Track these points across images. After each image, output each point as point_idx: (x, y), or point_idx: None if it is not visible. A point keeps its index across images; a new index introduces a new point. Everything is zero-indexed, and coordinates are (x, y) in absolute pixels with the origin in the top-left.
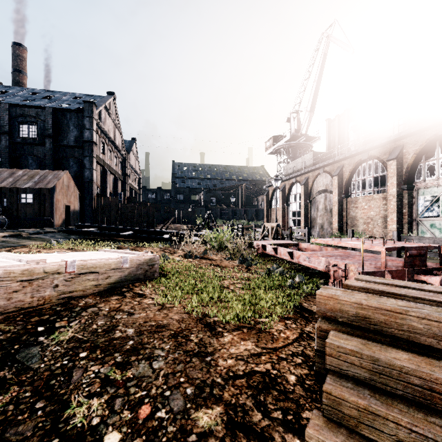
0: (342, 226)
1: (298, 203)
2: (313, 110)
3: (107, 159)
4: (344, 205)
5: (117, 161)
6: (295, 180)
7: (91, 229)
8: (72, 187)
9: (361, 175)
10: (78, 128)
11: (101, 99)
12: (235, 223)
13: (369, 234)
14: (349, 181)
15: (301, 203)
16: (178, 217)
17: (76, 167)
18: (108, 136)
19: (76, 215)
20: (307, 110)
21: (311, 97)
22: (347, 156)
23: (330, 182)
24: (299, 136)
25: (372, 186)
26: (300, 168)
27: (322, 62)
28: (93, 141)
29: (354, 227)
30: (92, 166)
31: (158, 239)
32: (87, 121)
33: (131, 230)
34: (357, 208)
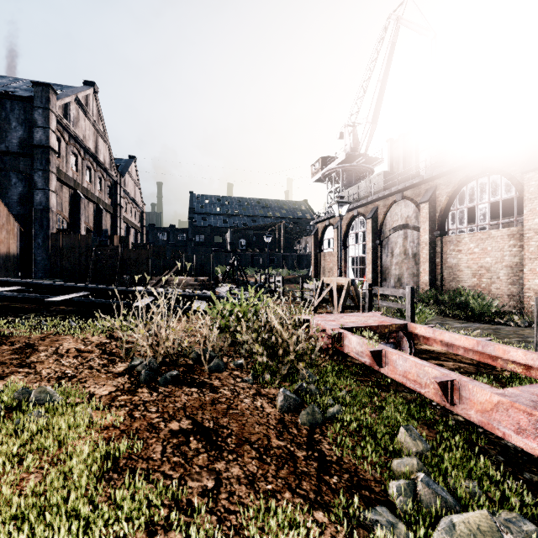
0: (434, 280)
1: (360, 245)
2: (376, 121)
3: (83, 179)
4: (437, 247)
5: (102, 184)
6: (358, 212)
7: (0, 289)
8: (4, 216)
9: (467, 200)
10: (25, 126)
11: (71, 89)
12: (271, 273)
13: (483, 293)
14: (445, 210)
15: (367, 245)
16: (186, 266)
17: (21, 186)
18: (84, 145)
19: (12, 263)
20: (368, 121)
21: (374, 102)
22: (446, 171)
23: (413, 213)
24: (357, 156)
25: (487, 216)
26: (364, 195)
27: (389, 55)
28: (49, 147)
29: (455, 281)
30: (47, 185)
31: (128, 307)
32: (39, 115)
33: (86, 289)
34: (460, 251)
